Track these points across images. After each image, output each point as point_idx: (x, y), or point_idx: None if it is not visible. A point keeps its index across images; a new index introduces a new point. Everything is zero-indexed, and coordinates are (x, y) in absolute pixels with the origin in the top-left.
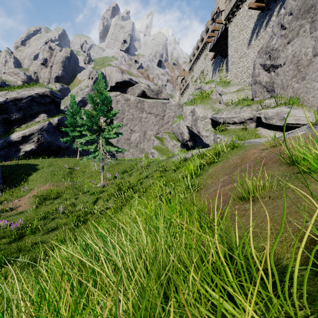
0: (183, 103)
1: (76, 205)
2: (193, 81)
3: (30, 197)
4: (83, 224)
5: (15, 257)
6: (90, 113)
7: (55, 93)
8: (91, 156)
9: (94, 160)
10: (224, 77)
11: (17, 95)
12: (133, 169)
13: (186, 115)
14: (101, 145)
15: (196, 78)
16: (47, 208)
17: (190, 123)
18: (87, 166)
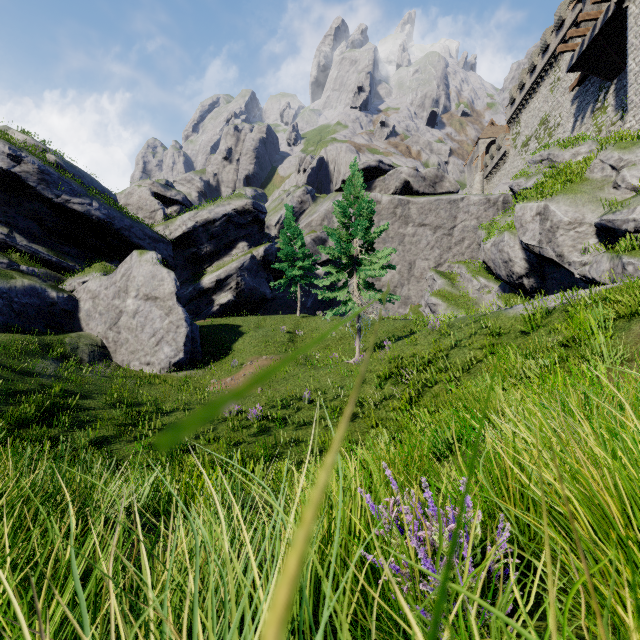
0: (498, 196)
1: (325, 391)
2: (517, 145)
3: (245, 375)
4: (350, 421)
5: (274, 454)
6: (338, 233)
7: (259, 205)
8: (342, 309)
9: (345, 316)
10: (609, 124)
11: (209, 215)
12: (414, 334)
13: (523, 221)
14: (355, 289)
15: (527, 138)
16: (279, 393)
17: (535, 239)
18: (316, 329)
